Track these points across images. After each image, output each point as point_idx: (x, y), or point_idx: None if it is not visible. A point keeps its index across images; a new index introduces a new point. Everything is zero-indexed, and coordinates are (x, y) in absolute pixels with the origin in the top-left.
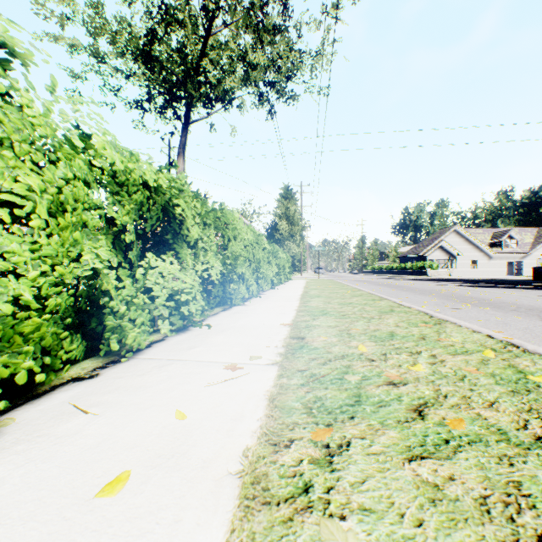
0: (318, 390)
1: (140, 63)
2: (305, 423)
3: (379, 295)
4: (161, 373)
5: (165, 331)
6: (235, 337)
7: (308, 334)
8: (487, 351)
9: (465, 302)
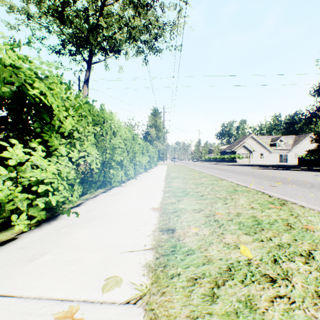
0: None
1: (58, 22)
2: None
3: (218, 176)
4: None
5: (22, 226)
6: (100, 230)
7: (178, 224)
8: None
9: (274, 181)
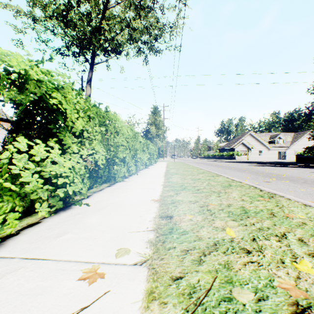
0: None
1: (62, 25)
2: None
3: (215, 173)
4: None
5: (44, 212)
6: (109, 217)
7: (175, 212)
8: None
9: (269, 177)
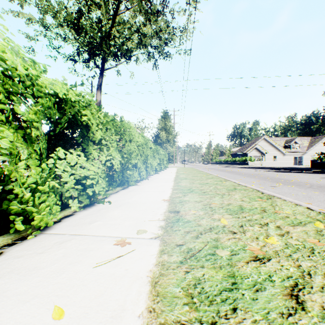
0: (195, 270)
1: (72, 31)
2: (188, 322)
3: (224, 178)
4: (58, 251)
5: (75, 207)
6: (127, 211)
7: (182, 208)
8: (317, 223)
9: (277, 182)
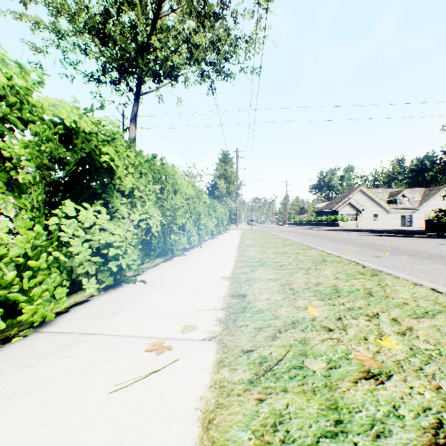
0: (274, 396)
1: (96, 40)
2: None
3: (307, 245)
4: (57, 362)
5: (92, 289)
6: (169, 295)
7: (249, 291)
8: None
9: (382, 250)
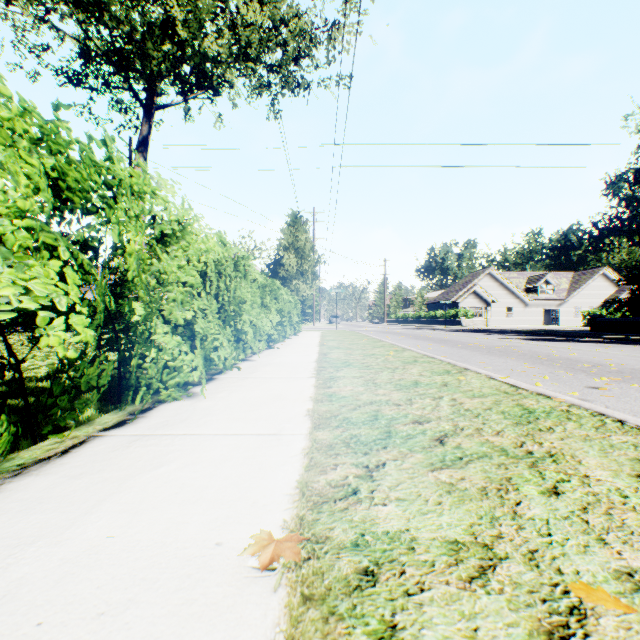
0: None
1: (78, 13)
2: None
3: (446, 361)
4: None
5: None
6: None
7: None
8: None
9: (583, 371)
